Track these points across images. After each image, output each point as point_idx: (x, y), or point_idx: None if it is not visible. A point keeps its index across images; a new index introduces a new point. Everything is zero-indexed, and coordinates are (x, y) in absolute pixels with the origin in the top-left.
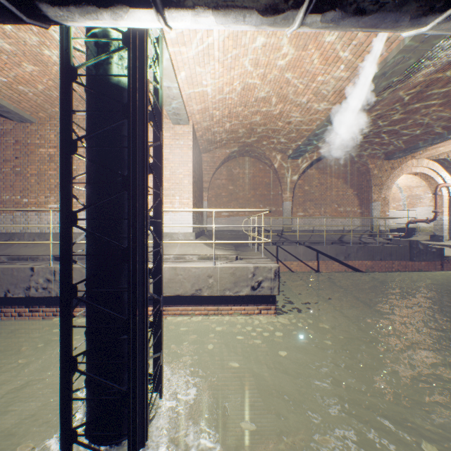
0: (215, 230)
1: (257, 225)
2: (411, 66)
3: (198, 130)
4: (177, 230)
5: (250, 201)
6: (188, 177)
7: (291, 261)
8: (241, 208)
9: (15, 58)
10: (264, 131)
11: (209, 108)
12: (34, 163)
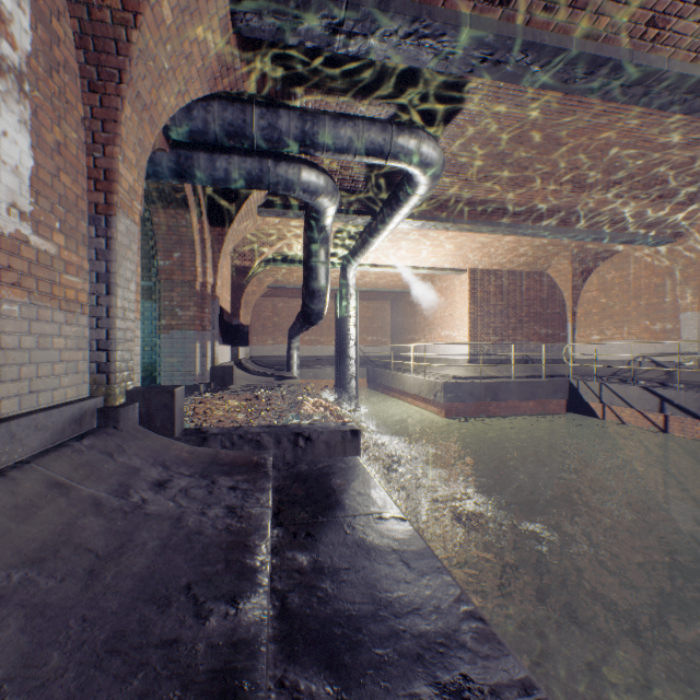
0: (581, 359)
1: (640, 353)
2: (485, 213)
3: (487, 267)
4: (461, 357)
5: (629, 316)
6: (466, 315)
7: (619, 406)
8: (616, 328)
9: (385, 277)
10: (550, 243)
11: (465, 260)
12: (418, 315)
